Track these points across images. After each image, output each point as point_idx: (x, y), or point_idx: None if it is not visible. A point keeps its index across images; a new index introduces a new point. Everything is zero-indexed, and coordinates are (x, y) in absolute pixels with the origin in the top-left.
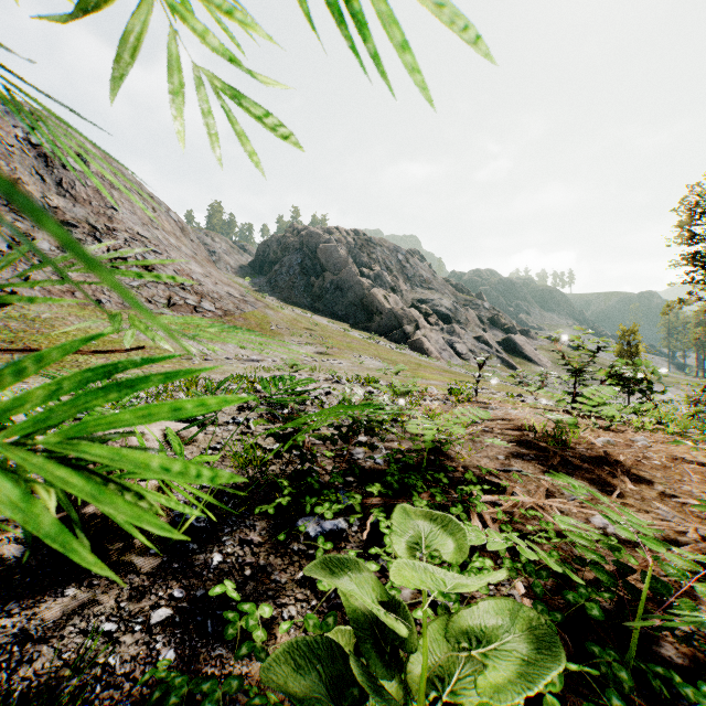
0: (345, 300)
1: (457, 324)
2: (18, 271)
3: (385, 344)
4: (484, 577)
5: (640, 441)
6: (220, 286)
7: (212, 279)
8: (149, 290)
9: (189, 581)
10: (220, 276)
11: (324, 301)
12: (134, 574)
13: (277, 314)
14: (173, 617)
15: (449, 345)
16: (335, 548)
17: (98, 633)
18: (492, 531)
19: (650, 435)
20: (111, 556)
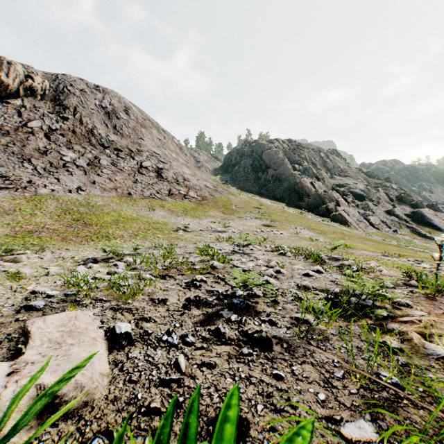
0: (282, 187)
1: (369, 202)
2: (89, 178)
3: (313, 218)
4: None
5: None
6: (200, 181)
7: (196, 177)
8: (158, 186)
9: None
10: (201, 175)
11: (268, 188)
12: None
13: (236, 198)
14: None
15: (364, 218)
16: None
17: None
18: None
19: None
20: None
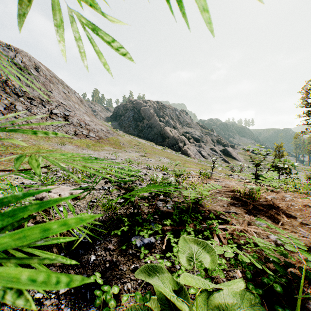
0: (153, 132)
1: (202, 143)
2: (8, 120)
3: (170, 152)
4: (231, 285)
5: (288, 197)
6: (97, 126)
7: (94, 123)
8: (66, 128)
9: (79, 270)
10: (97, 121)
11: (143, 132)
12: (52, 266)
13: (122, 138)
14: (70, 290)
15: (199, 152)
16: (149, 252)
17: (33, 299)
18: (226, 247)
19: (291, 194)
20: None
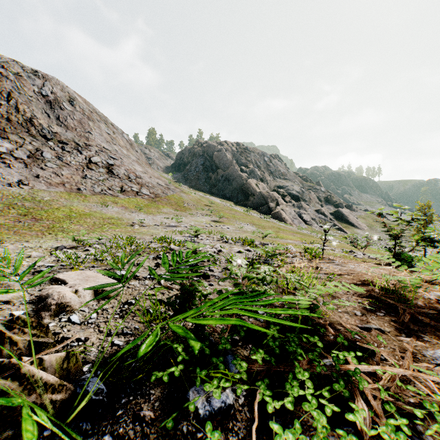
0: (231, 187)
1: (303, 202)
2: (32, 172)
3: (256, 215)
4: None
5: None
6: (153, 179)
7: (148, 175)
8: (109, 182)
9: None
10: (153, 173)
11: (218, 188)
12: None
13: (188, 196)
14: None
15: (298, 215)
16: (223, 428)
17: None
18: None
19: None
20: (5, 439)
